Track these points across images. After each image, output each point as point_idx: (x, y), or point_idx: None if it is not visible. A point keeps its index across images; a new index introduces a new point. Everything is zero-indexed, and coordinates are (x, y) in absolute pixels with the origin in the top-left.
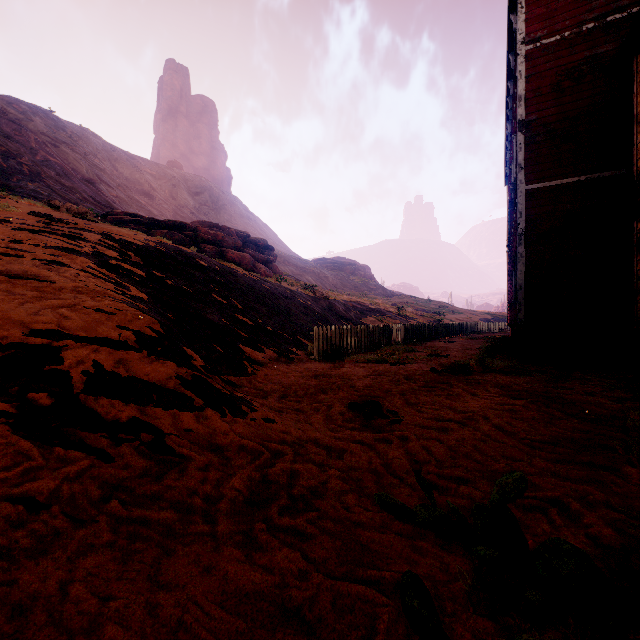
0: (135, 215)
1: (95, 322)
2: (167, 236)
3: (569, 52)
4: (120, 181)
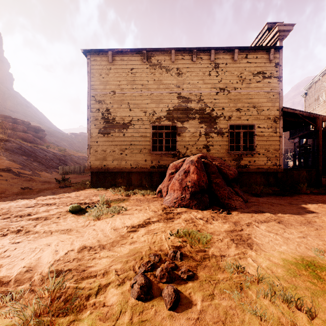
0: None
1: (11, 165)
2: None
3: None
4: None
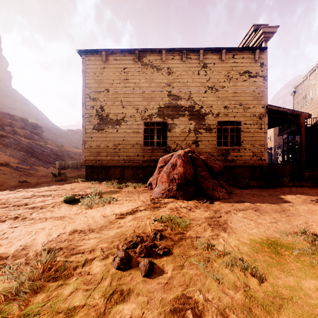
0: None
1: (9, 160)
2: None
3: None
4: None
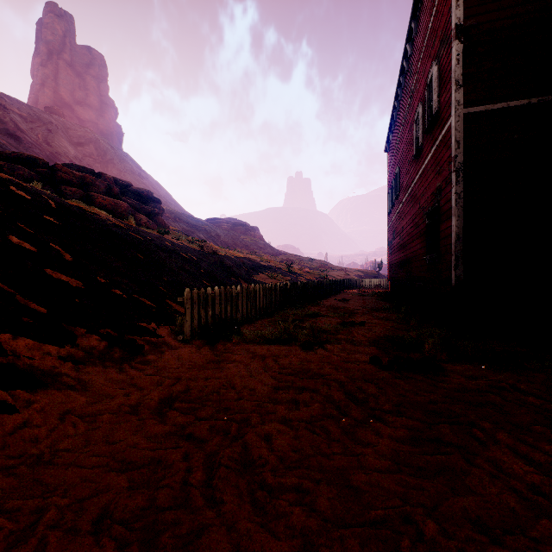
0: None
1: None
2: (4, 169)
3: None
4: None
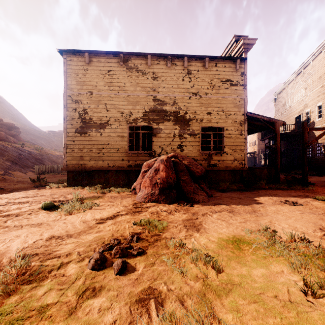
0: None
1: None
2: None
3: None
4: None
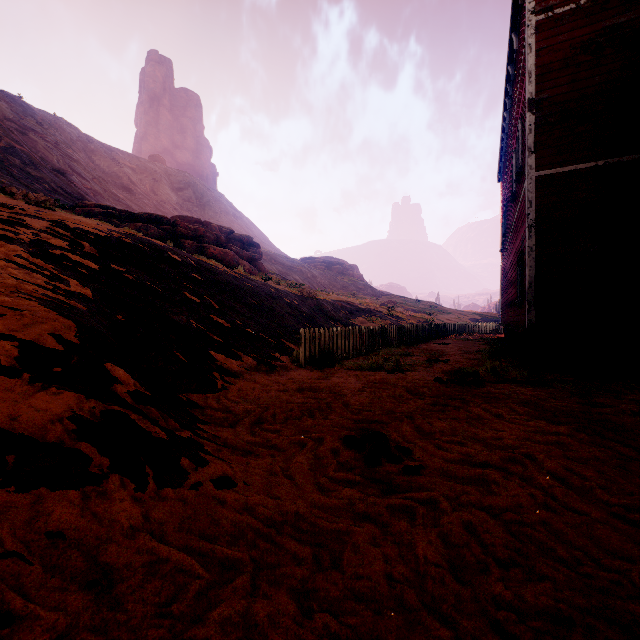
0: (107, 207)
1: None
2: (141, 230)
3: (585, 22)
4: (96, 173)
